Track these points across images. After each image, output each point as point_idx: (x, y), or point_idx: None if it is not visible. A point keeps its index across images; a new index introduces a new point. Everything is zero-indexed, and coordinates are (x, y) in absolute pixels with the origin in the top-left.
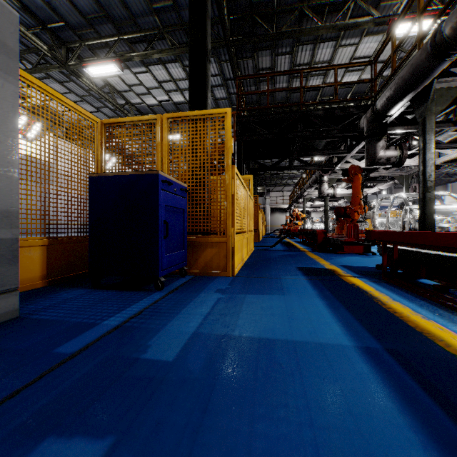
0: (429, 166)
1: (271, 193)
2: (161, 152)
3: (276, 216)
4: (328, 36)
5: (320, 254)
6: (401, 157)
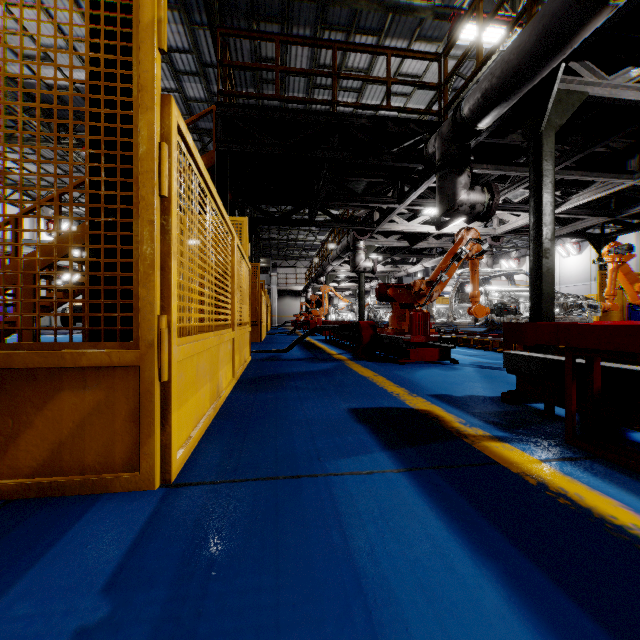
0: (548, 214)
1: (279, 268)
2: None
3: (287, 302)
4: (367, 25)
5: (373, 366)
6: (490, 205)
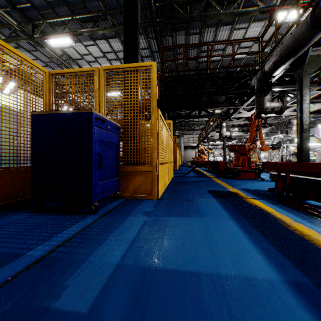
0: (305, 113)
1: (185, 135)
2: (98, 97)
3: (188, 152)
4: (226, 21)
5: (223, 179)
6: (282, 107)
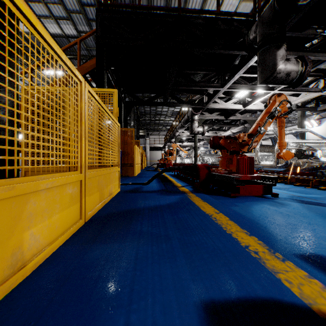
0: None
1: (151, 136)
2: None
3: (154, 153)
4: None
5: (210, 199)
6: (303, 72)
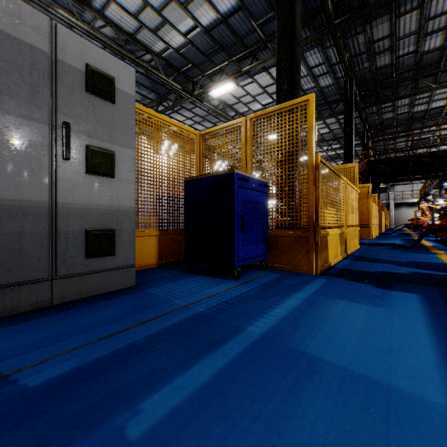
0: None
1: (397, 186)
2: None
3: (402, 211)
4: (443, 80)
5: None
6: None
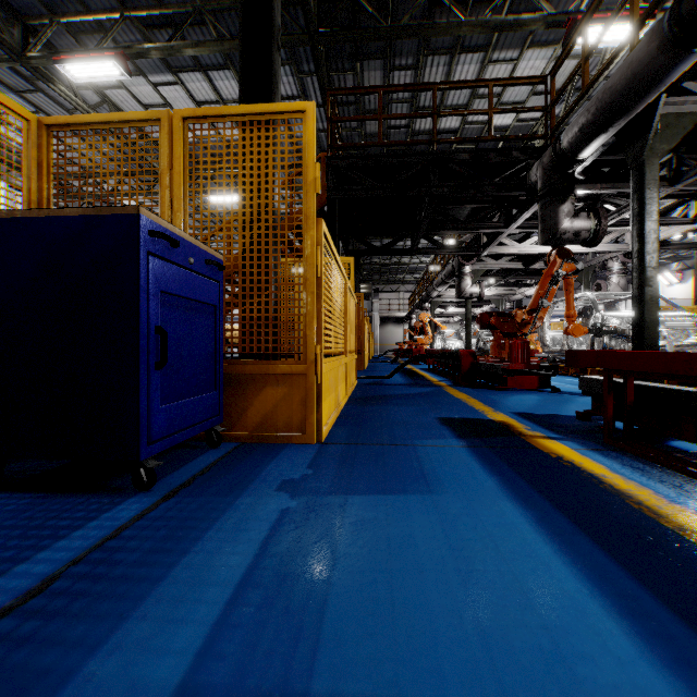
0: (650, 242)
1: (381, 294)
2: (169, 188)
3: (389, 330)
4: (472, 43)
5: (470, 391)
6: (597, 230)
